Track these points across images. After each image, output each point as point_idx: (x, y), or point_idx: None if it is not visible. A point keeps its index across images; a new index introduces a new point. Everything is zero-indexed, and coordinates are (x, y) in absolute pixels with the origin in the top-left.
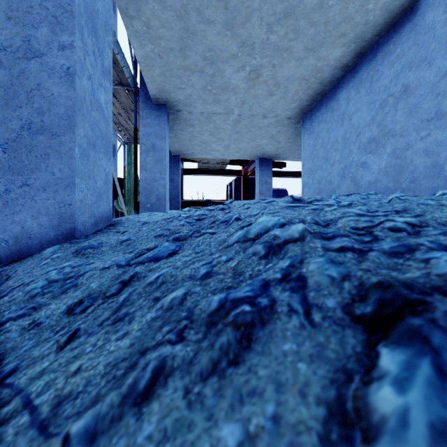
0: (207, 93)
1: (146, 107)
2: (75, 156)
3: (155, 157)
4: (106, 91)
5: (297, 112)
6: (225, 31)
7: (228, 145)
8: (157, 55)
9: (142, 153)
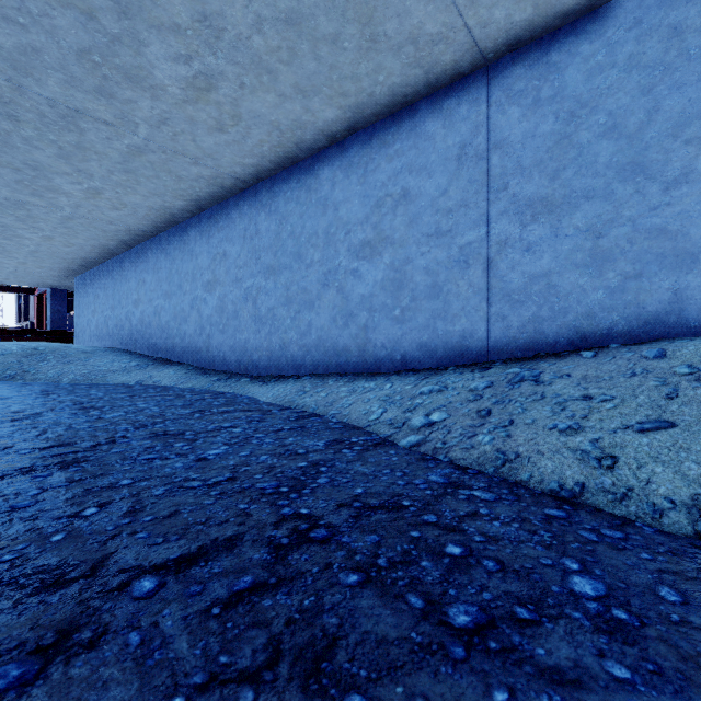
0: None
1: None
2: None
3: None
4: None
5: (69, 275)
6: None
7: (7, 278)
8: None
9: None
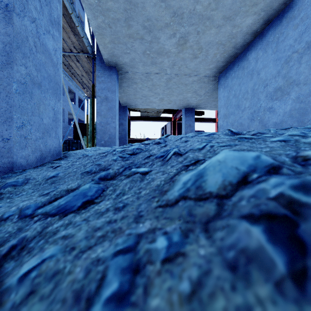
0: (147, 56)
1: (101, 68)
2: (13, 92)
3: (107, 106)
4: (55, 39)
5: (214, 72)
6: (160, 2)
7: (162, 98)
8: (107, 25)
9: (97, 103)
